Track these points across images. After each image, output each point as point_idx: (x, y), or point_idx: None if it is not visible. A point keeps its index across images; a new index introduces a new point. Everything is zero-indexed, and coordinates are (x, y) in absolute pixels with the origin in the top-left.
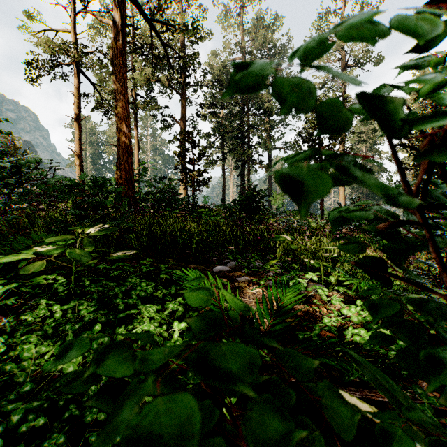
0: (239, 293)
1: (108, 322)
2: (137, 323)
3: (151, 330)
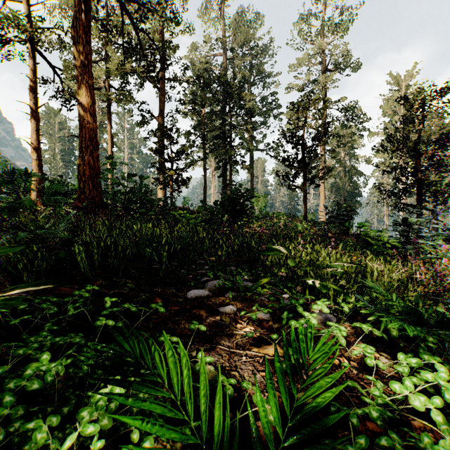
0: (223, 338)
1: None
2: None
3: None
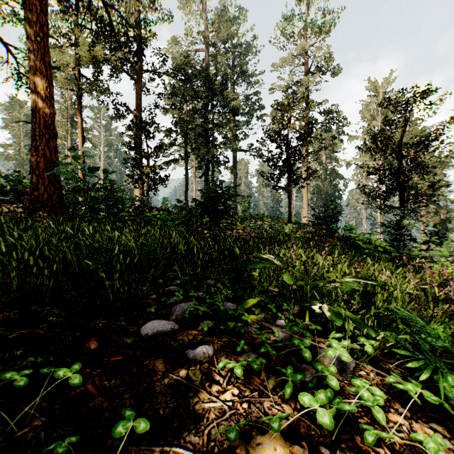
0: (186, 423)
1: None
2: None
3: None
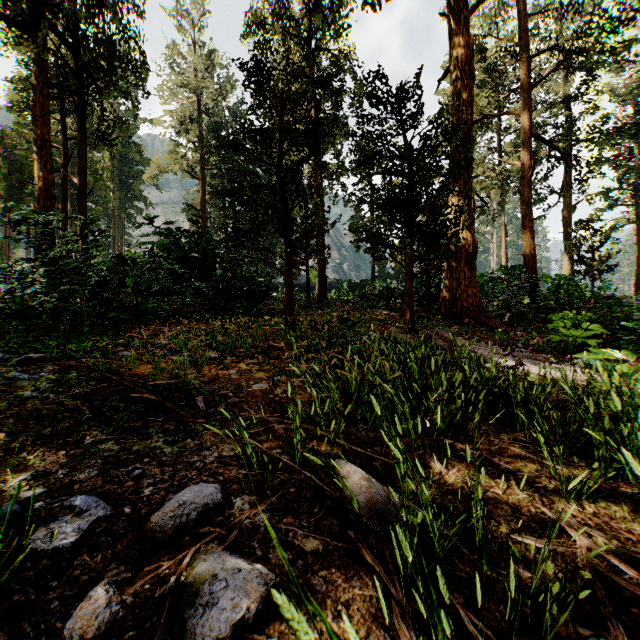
0: None
1: None
2: None
3: None
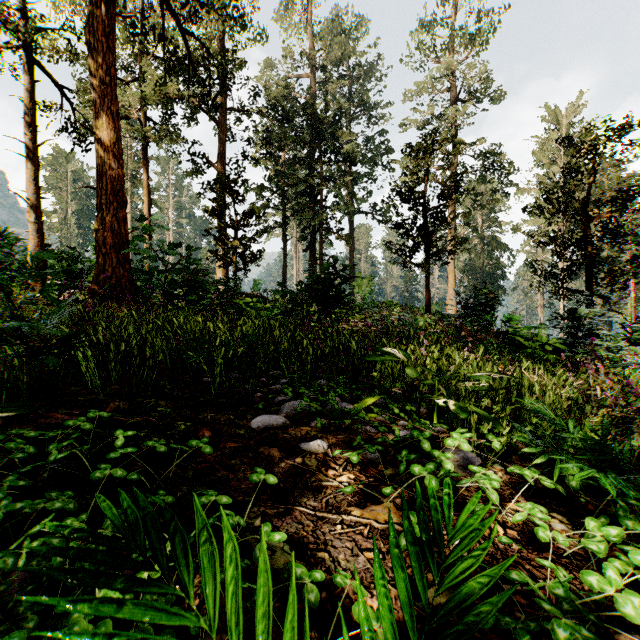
0: (305, 494)
1: None
2: None
3: None
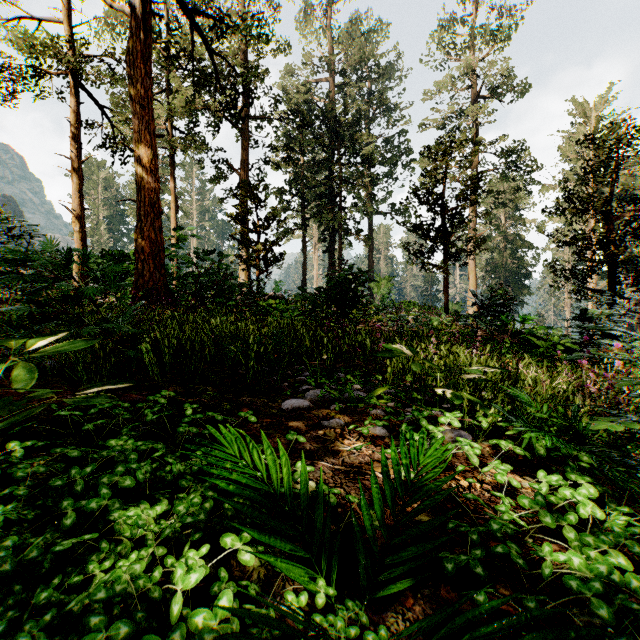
0: (326, 454)
1: (28, 564)
2: (96, 563)
3: (118, 593)
